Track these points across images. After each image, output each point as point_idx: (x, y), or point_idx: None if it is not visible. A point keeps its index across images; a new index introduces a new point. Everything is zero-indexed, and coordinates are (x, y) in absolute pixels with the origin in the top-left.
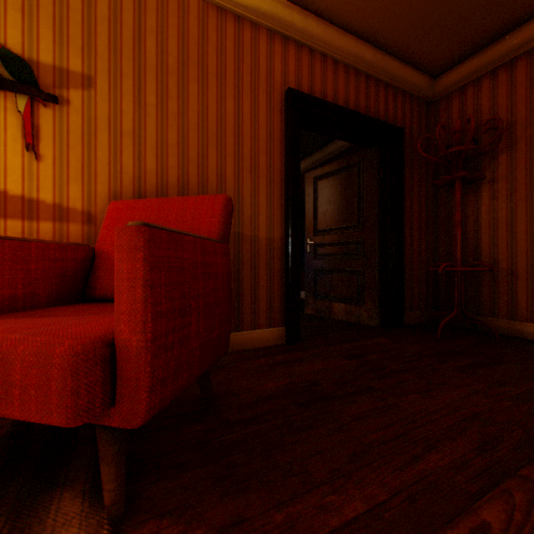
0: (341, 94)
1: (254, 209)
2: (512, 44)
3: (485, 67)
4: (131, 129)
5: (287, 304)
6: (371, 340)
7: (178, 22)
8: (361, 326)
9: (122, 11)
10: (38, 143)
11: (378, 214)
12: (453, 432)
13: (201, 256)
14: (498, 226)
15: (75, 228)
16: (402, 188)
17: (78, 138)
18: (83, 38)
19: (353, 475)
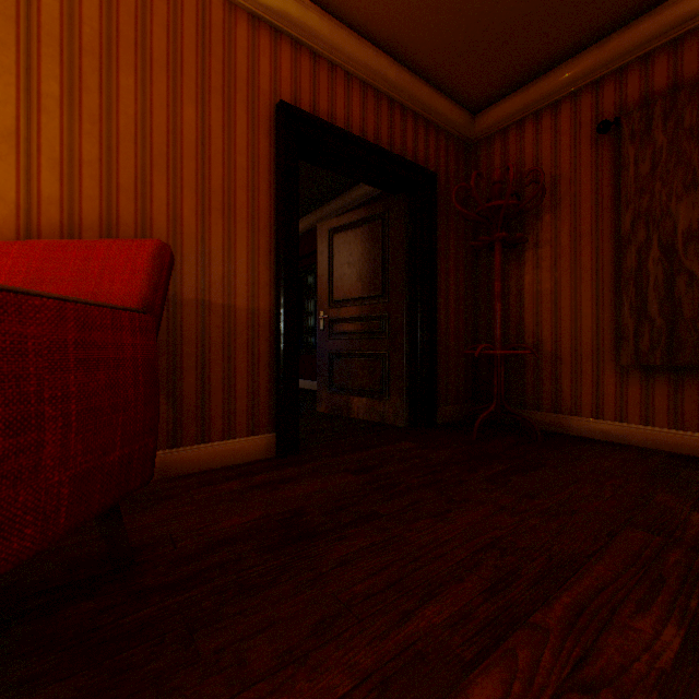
0: (357, 120)
1: (229, 266)
2: (556, 83)
3: (528, 107)
4: (12, 130)
5: (278, 402)
6: (393, 446)
7: None
8: (385, 427)
9: None
10: None
11: (406, 281)
12: (463, 570)
13: (77, 332)
14: (542, 300)
15: None
16: (435, 250)
17: None
18: None
19: (311, 657)
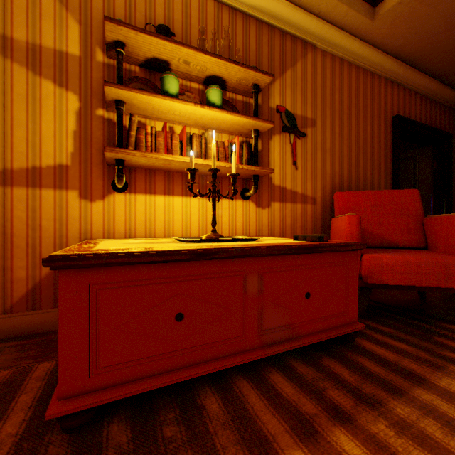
0: (417, 114)
1: None
2: None
3: None
4: (328, 148)
5: None
6: None
7: (347, 81)
8: None
9: (325, 79)
10: (296, 160)
11: (431, 192)
12: None
13: None
14: None
15: (308, 207)
16: (450, 175)
17: (309, 155)
18: (311, 98)
19: None
